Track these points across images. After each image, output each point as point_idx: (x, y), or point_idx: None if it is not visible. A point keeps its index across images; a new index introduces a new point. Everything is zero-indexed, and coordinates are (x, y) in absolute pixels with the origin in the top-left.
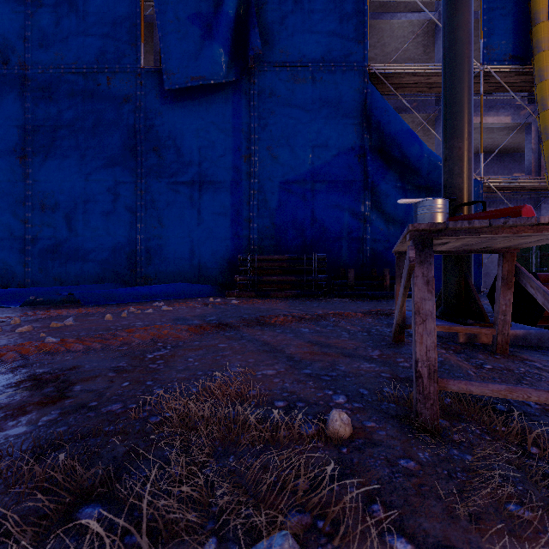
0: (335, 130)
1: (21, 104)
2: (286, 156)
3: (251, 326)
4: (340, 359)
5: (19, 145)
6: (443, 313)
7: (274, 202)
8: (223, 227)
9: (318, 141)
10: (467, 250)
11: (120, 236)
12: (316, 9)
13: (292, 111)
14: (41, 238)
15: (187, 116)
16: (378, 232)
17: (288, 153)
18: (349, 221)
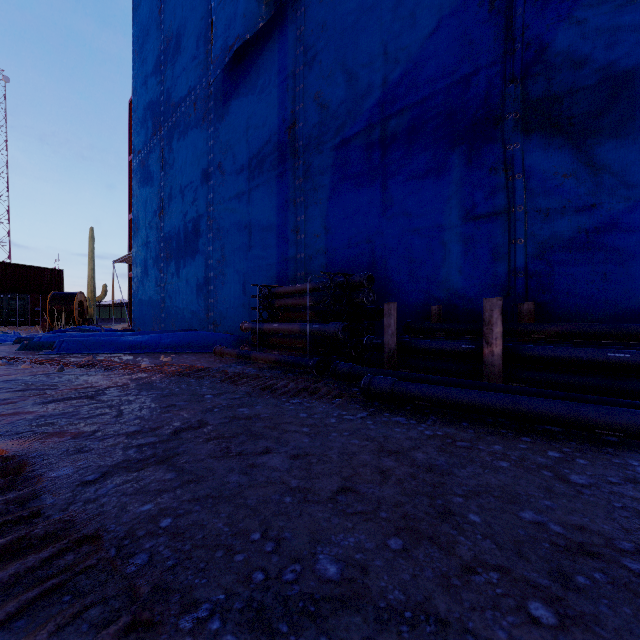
0: None
1: (160, 165)
2: (342, 93)
3: None
4: None
5: (159, 203)
6: None
7: (324, 187)
8: (269, 248)
9: (395, 26)
10: None
11: (200, 276)
12: None
13: None
14: (167, 285)
15: (240, 105)
16: (552, 189)
17: (344, 85)
18: (464, 182)
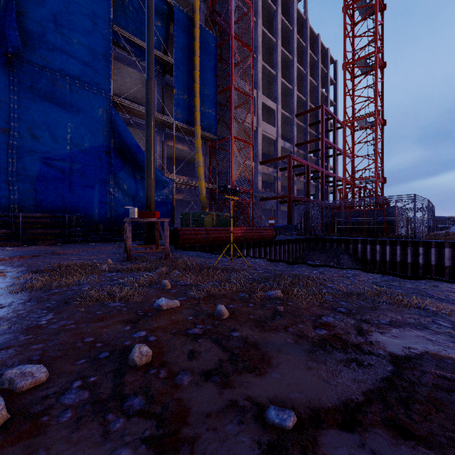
0: (89, 131)
1: None
2: (47, 139)
3: (51, 255)
4: (105, 257)
5: None
6: (145, 243)
7: (35, 171)
8: None
9: (75, 135)
10: (147, 221)
11: None
12: (73, 41)
13: (52, 106)
14: None
15: None
16: (119, 202)
17: (49, 136)
18: (99, 193)
